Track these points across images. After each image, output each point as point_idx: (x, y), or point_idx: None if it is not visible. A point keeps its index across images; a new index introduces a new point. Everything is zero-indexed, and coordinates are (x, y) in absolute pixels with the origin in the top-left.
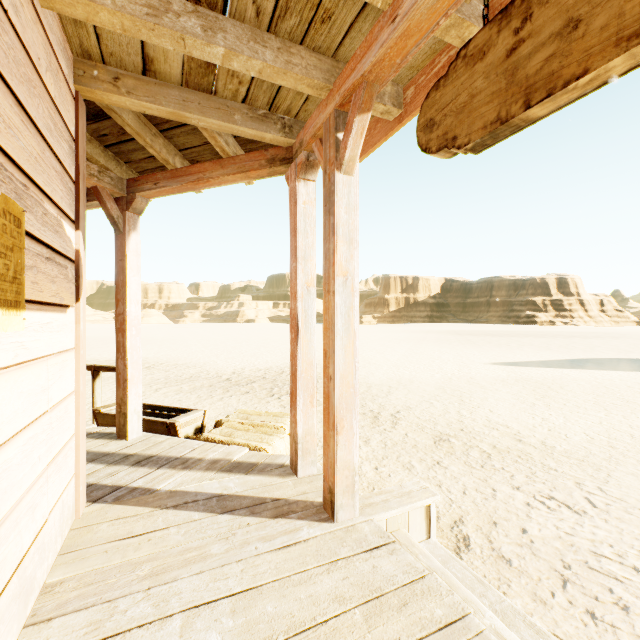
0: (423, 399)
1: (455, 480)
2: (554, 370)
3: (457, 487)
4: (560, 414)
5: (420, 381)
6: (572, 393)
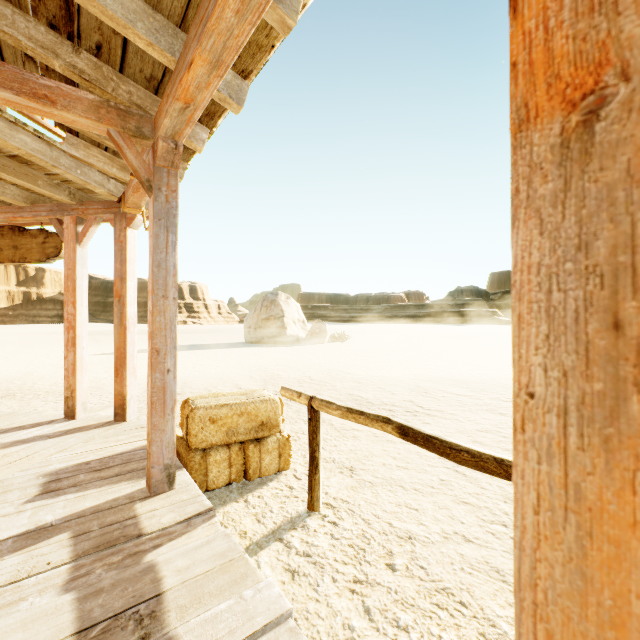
0: (6, 381)
1: (7, 406)
2: (139, 354)
3: (7, 407)
4: (110, 374)
5: (11, 372)
6: None
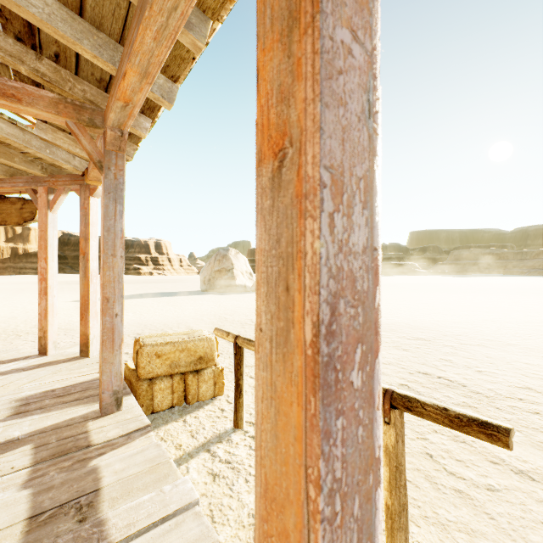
0: None
1: None
2: None
3: None
4: None
5: None
6: None
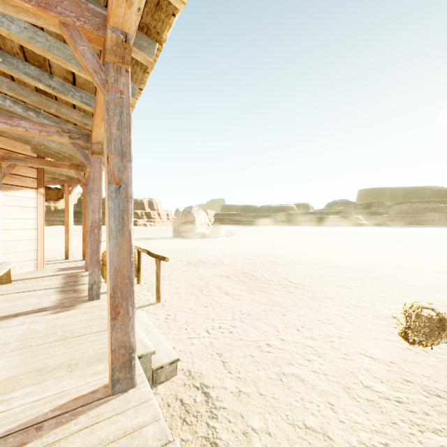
0: None
1: None
2: None
3: None
4: None
5: None
6: (102, 246)
